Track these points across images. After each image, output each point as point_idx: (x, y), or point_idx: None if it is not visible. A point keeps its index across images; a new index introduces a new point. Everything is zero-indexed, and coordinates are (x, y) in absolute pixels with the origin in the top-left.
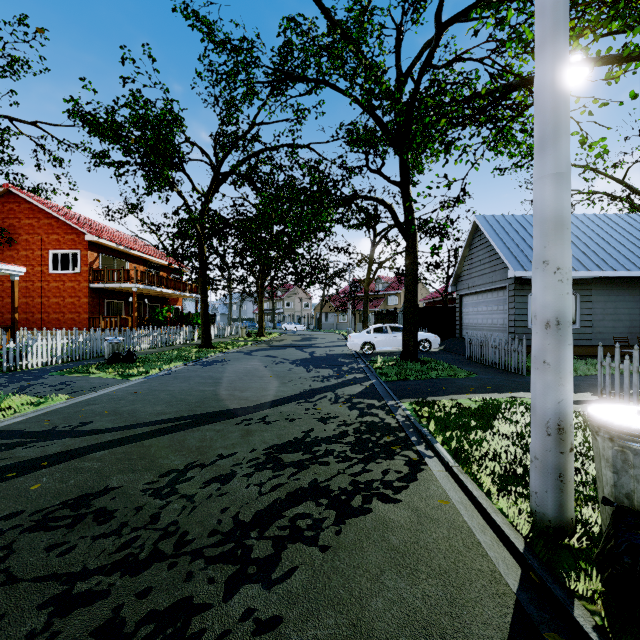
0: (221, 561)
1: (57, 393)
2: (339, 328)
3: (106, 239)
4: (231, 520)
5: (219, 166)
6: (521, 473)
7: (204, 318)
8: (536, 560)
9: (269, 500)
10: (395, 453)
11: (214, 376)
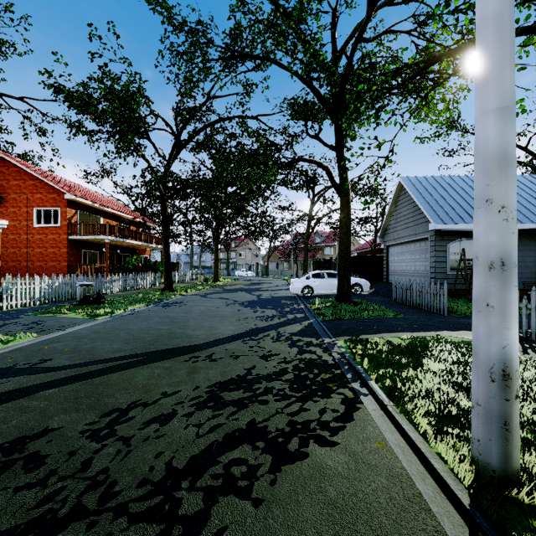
0: (145, 519)
1: (27, 331)
2: (283, 274)
3: (83, 198)
4: (164, 467)
5: (179, 134)
6: (455, 413)
7: (166, 265)
8: (485, 519)
9: (205, 443)
10: (331, 391)
11: (171, 316)
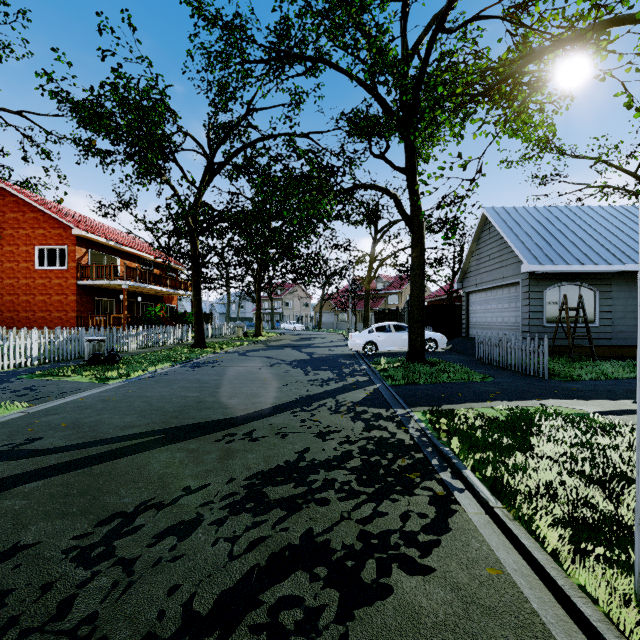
0: None
1: (17, 400)
2: (339, 328)
3: (95, 234)
4: (179, 611)
5: (212, 156)
6: (592, 520)
7: (197, 316)
8: None
9: (242, 569)
10: (414, 484)
11: (201, 379)
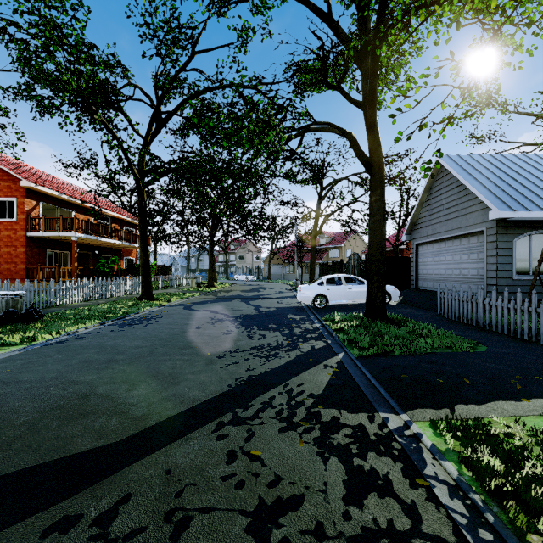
0: None
1: None
2: (286, 278)
3: (46, 187)
4: None
5: (158, 103)
6: None
7: (144, 268)
8: None
9: None
10: None
11: (119, 346)
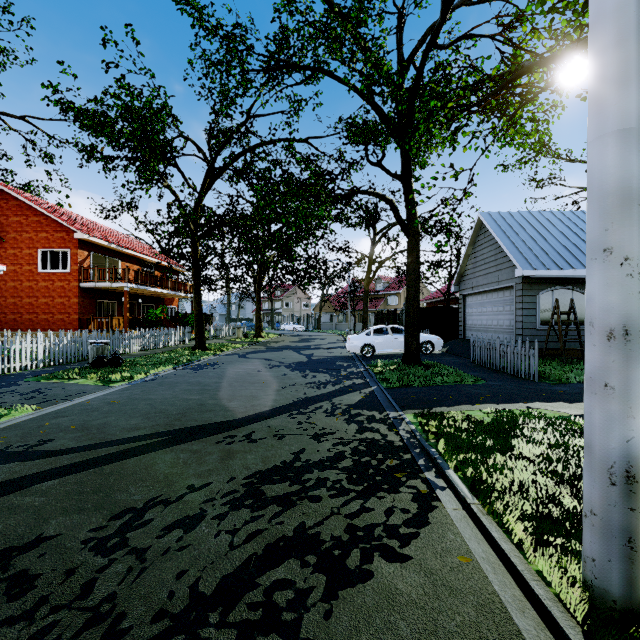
0: None
1: (26, 403)
2: (338, 328)
3: (97, 237)
4: (187, 592)
5: (213, 161)
6: (557, 515)
7: (198, 319)
8: None
9: (241, 557)
10: (400, 483)
11: (202, 382)
